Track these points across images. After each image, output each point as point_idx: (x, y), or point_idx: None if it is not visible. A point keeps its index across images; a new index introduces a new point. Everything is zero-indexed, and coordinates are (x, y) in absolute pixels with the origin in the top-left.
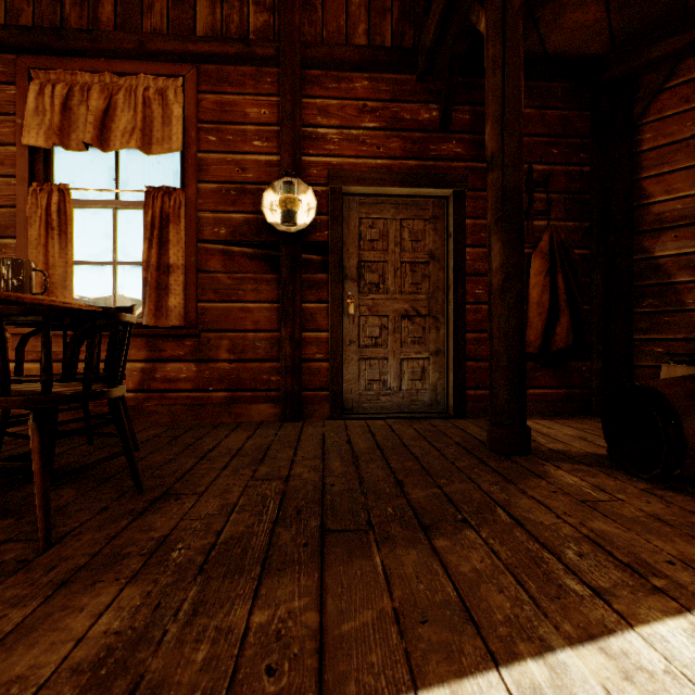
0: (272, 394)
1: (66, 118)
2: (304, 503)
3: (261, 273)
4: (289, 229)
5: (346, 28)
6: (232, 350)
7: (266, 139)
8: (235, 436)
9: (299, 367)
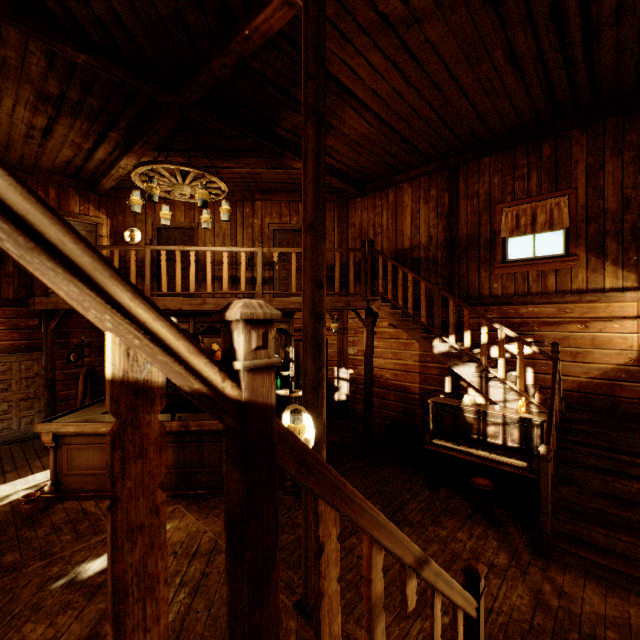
0: None
1: None
2: None
3: None
4: None
5: None
6: None
7: None
8: None
9: None
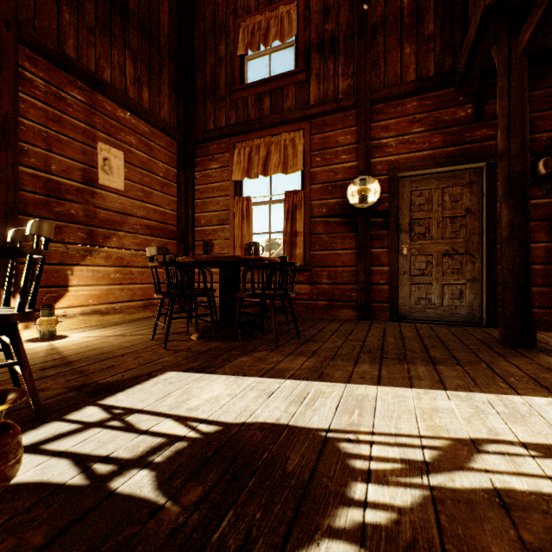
0: (352, 304)
1: (249, 164)
2: (373, 349)
3: (345, 232)
4: (363, 206)
5: (401, 72)
6: (329, 277)
7: (349, 153)
8: (333, 324)
9: (369, 288)
